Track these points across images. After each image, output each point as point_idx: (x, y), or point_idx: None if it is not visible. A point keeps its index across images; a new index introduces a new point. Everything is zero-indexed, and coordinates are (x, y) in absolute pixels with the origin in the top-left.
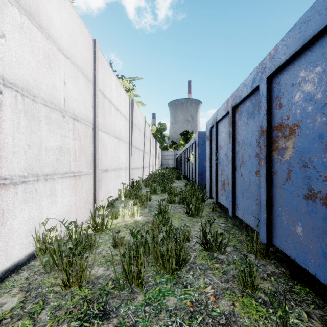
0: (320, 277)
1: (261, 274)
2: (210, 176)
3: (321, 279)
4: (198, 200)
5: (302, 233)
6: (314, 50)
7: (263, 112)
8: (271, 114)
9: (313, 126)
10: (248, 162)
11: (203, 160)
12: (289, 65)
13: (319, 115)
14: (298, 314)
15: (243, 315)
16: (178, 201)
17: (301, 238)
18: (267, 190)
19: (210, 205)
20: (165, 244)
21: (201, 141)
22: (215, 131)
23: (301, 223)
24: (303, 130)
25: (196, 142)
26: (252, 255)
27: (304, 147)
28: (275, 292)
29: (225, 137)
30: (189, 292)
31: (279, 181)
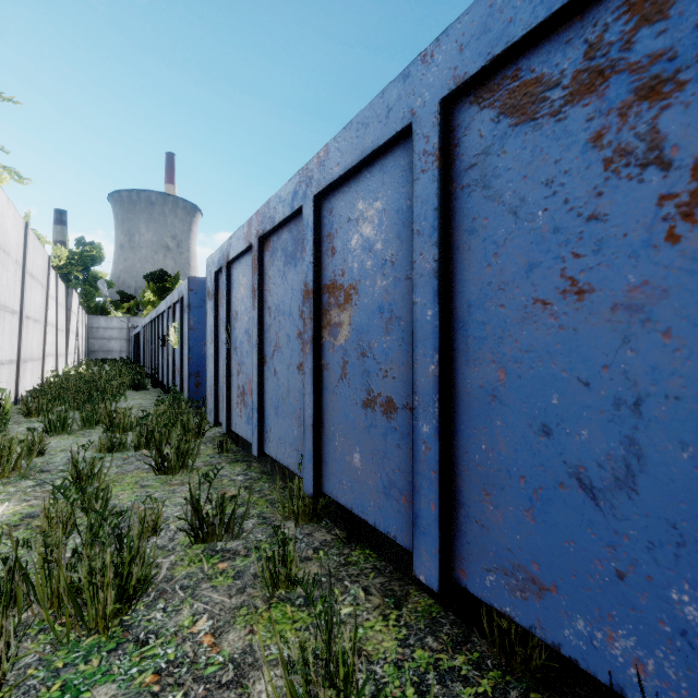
0: (380, 526)
1: (304, 552)
2: (215, 377)
3: (382, 528)
4: (187, 432)
5: (360, 464)
6: (375, 173)
7: (309, 257)
8: (320, 263)
9: (373, 292)
10: (285, 348)
11: (200, 343)
12: (345, 185)
13: (379, 276)
14: (353, 597)
15: (269, 643)
16: (133, 442)
17: (360, 471)
18: (315, 398)
19: (215, 440)
20: (86, 561)
21: (195, 300)
22: (226, 280)
23: (359, 447)
24: (361, 297)
25: (184, 301)
26: (291, 522)
27: (363, 324)
28: (324, 574)
29: (246, 296)
30: (153, 651)
31: (332, 380)
